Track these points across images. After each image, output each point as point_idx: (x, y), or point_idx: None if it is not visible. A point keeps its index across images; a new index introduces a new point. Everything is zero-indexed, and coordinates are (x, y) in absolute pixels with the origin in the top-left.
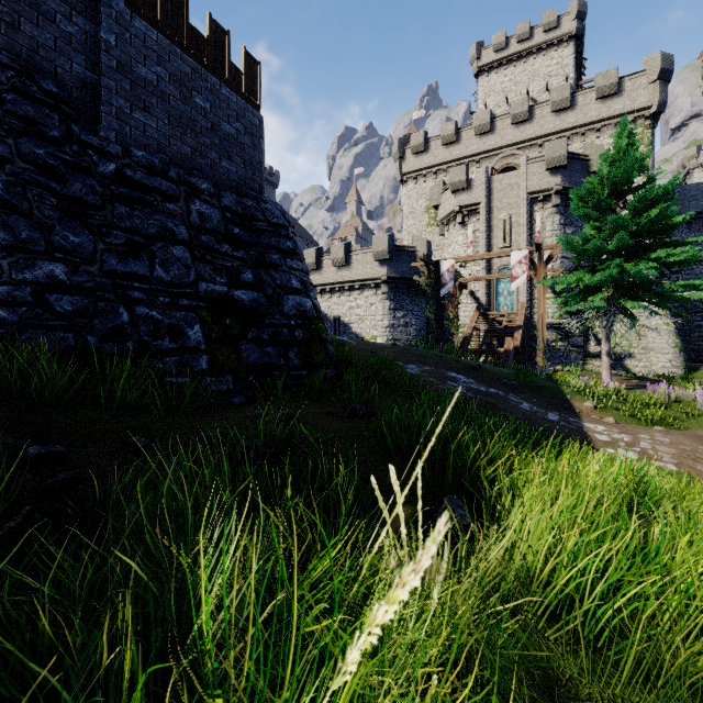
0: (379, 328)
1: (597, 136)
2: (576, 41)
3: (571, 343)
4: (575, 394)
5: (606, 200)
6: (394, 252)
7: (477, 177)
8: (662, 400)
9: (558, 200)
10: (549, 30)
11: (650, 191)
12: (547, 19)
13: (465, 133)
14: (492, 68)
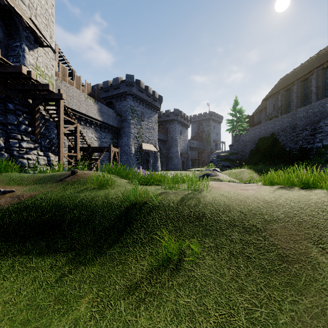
0: None
1: None
2: None
3: None
4: None
5: None
6: None
7: None
8: None
9: None
10: None
11: None
12: None
13: None
14: None
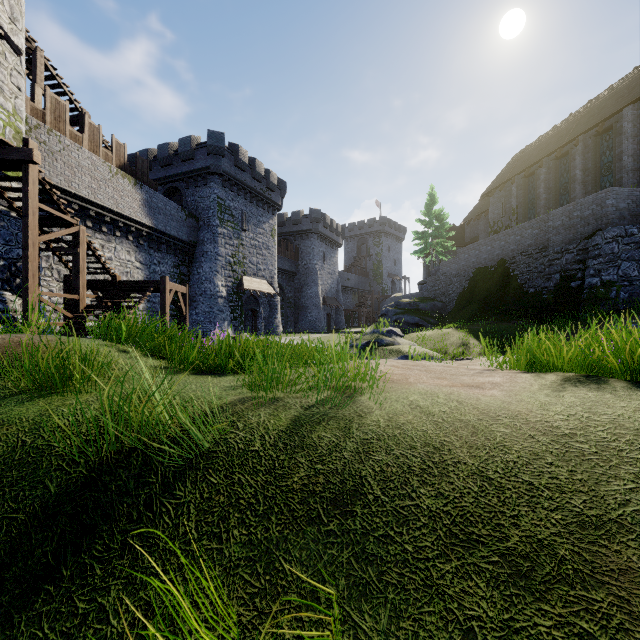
0: None
1: None
2: None
3: None
4: None
5: None
6: None
7: None
8: None
9: None
10: None
11: None
12: None
13: None
14: None
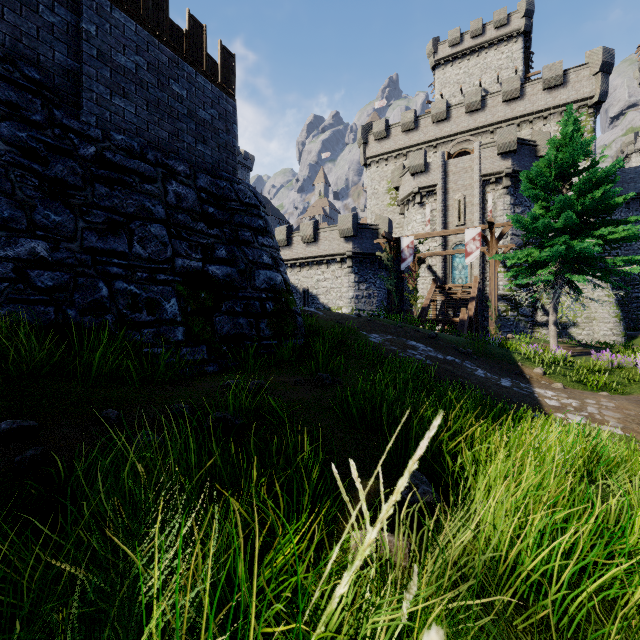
0: (344, 300)
1: (543, 124)
2: (524, 37)
3: (520, 313)
4: (525, 361)
5: (554, 182)
6: (358, 229)
7: (434, 161)
8: (606, 366)
9: (508, 182)
10: (500, 26)
11: (594, 174)
12: (498, 16)
13: (423, 121)
14: (448, 62)
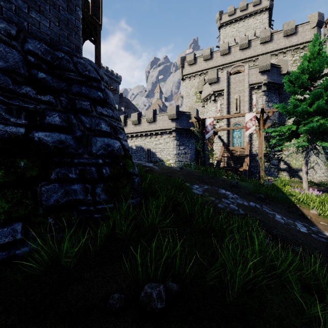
0: (171, 155)
1: (283, 56)
2: (269, 11)
3: (271, 163)
4: (300, 203)
5: (307, 82)
6: (179, 114)
7: (222, 76)
8: None
9: (265, 88)
10: (256, 5)
11: None
12: None
13: (215, 54)
14: (227, 24)
